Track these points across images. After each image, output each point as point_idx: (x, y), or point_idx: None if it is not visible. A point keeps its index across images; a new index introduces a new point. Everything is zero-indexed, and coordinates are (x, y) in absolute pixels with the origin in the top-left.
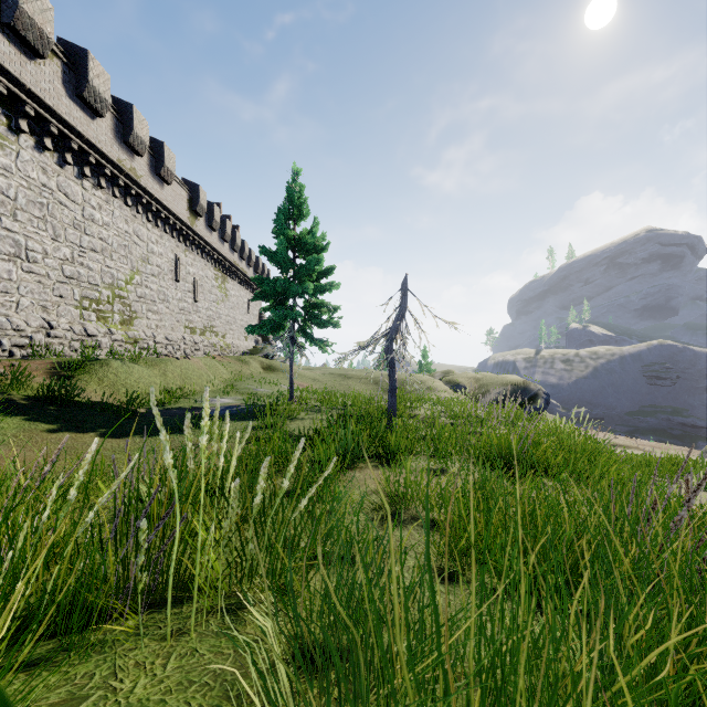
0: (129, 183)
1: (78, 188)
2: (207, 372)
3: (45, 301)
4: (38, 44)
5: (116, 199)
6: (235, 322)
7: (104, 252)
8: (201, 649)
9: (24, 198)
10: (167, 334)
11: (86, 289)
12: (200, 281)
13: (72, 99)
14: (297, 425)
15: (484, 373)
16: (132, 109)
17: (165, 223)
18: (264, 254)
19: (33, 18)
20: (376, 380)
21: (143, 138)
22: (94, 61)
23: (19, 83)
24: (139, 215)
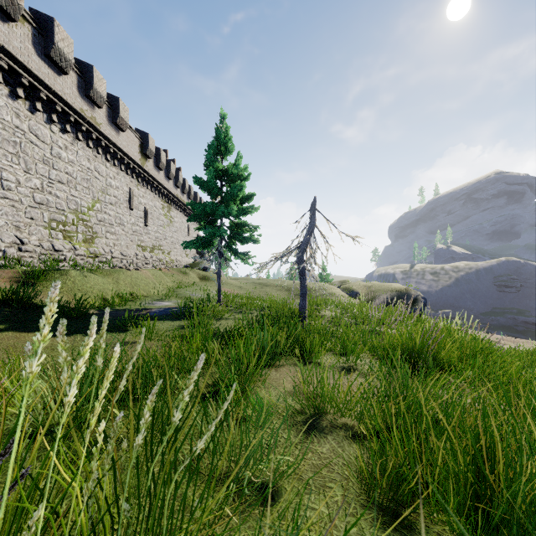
0: (90, 129)
1: (47, 131)
2: (153, 281)
3: (18, 221)
4: (9, 9)
5: (80, 141)
6: (178, 242)
7: (69, 184)
8: None
9: None
10: (122, 250)
11: (54, 213)
12: (150, 209)
13: (41, 58)
14: (222, 325)
15: (373, 282)
16: (92, 69)
17: (121, 163)
18: (197, 183)
19: None
20: (288, 287)
21: (101, 93)
22: (59, 27)
23: None
24: (99, 156)
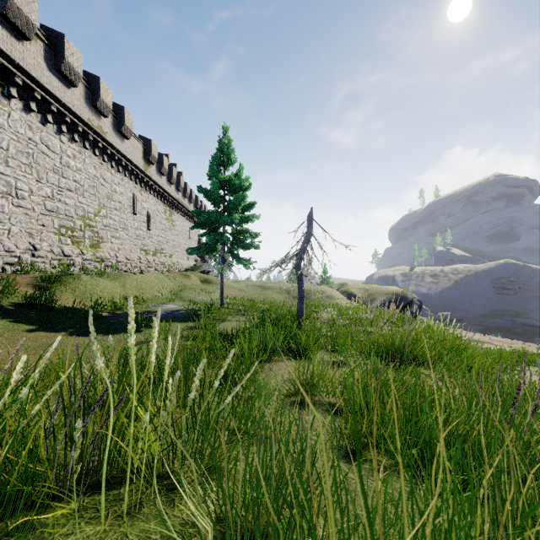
0: (97, 138)
1: (57, 141)
2: (157, 284)
3: (31, 228)
4: (24, 29)
5: (87, 150)
6: (180, 245)
7: (77, 191)
8: (131, 534)
9: (14, 148)
10: (126, 254)
11: (63, 220)
12: (152, 214)
13: (52, 72)
14: (226, 326)
15: (371, 285)
16: (99, 81)
17: (125, 169)
18: (201, 192)
19: (21, 8)
20: (287, 290)
21: (107, 103)
22: (69, 43)
23: (10, 59)
24: (105, 163)
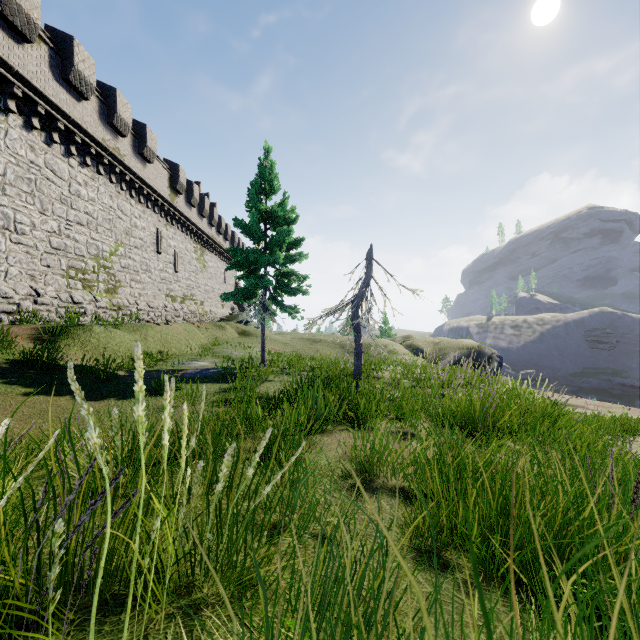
0: (113, 162)
1: (65, 165)
2: (185, 337)
3: (33, 270)
4: (25, 29)
5: (101, 176)
6: (213, 291)
7: (89, 225)
8: None
9: (13, 174)
10: (149, 301)
11: (73, 260)
12: (180, 253)
13: (58, 82)
14: (268, 388)
15: (441, 338)
16: (115, 93)
17: (147, 199)
18: (238, 226)
19: (20, 4)
20: (342, 344)
21: (126, 120)
22: (79, 47)
23: (7, 65)
24: (123, 192)
